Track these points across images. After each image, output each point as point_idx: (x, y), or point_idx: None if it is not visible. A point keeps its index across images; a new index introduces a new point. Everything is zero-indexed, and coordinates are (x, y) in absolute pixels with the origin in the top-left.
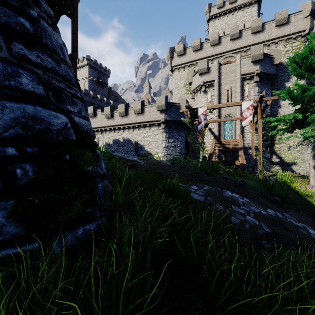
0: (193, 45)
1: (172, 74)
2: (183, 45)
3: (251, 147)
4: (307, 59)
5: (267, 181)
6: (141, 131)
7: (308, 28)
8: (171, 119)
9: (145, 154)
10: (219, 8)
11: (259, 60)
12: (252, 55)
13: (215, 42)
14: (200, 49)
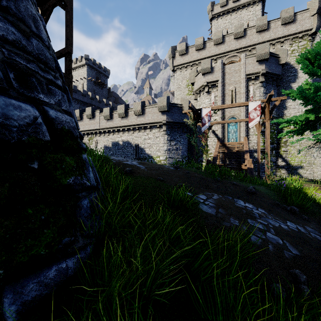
0: (196, 44)
1: (174, 74)
2: (186, 44)
3: (256, 150)
4: (320, 56)
5: (280, 187)
6: (141, 133)
7: (315, 27)
8: (173, 121)
9: (146, 157)
10: (222, 7)
11: (264, 59)
12: (257, 54)
13: (218, 41)
14: (202, 48)
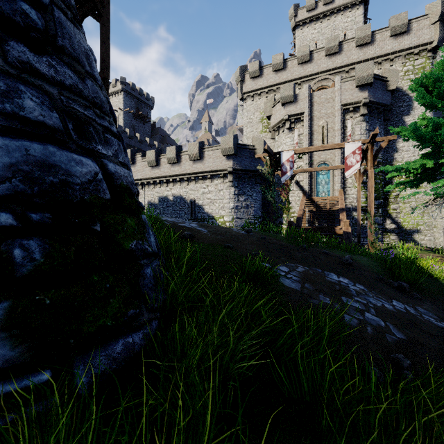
0: (273, 63)
1: (243, 104)
2: (259, 63)
3: (355, 208)
4: (441, 82)
5: (386, 258)
6: (199, 184)
7: (437, 39)
8: (242, 168)
9: (205, 217)
10: (309, 11)
11: (367, 84)
12: (357, 77)
13: (304, 59)
14: (282, 68)
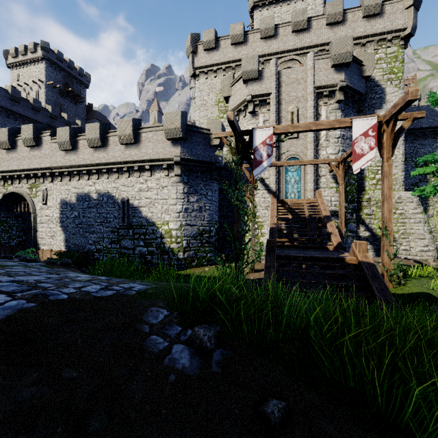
0: (232, 33)
1: (195, 82)
2: (215, 32)
3: (330, 213)
4: None
5: None
6: (134, 178)
7: (411, 26)
8: (193, 158)
9: (143, 224)
10: None
11: (344, 64)
12: (334, 54)
13: (268, 32)
14: (243, 42)
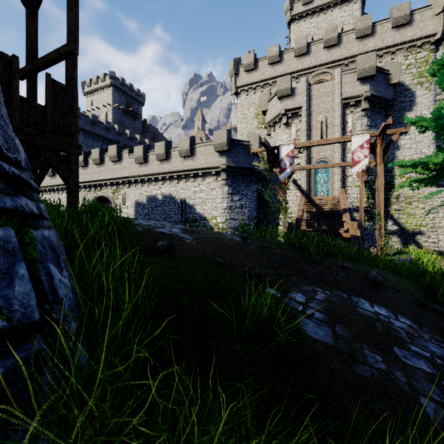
0: (269, 55)
1: (237, 99)
2: (254, 55)
3: (356, 209)
4: None
5: (415, 271)
6: (190, 183)
7: (441, 31)
8: (236, 166)
9: (197, 218)
10: (305, 4)
11: (369, 76)
12: (358, 69)
13: (301, 51)
14: (278, 61)
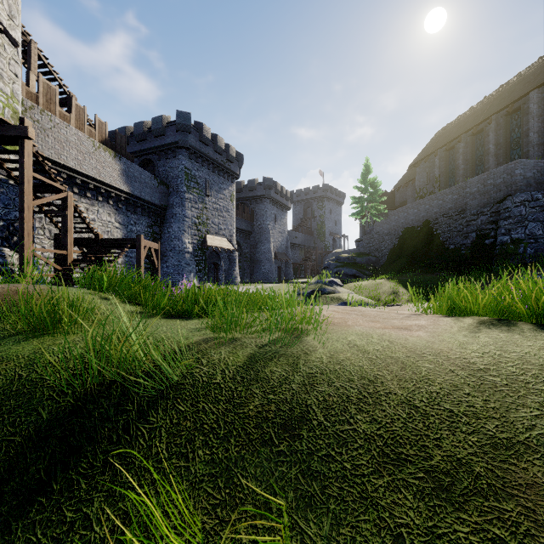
0: None
1: None
2: None
3: None
4: None
5: None
6: None
7: None
8: None
9: None
10: None
11: None
12: None
13: None
14: None
